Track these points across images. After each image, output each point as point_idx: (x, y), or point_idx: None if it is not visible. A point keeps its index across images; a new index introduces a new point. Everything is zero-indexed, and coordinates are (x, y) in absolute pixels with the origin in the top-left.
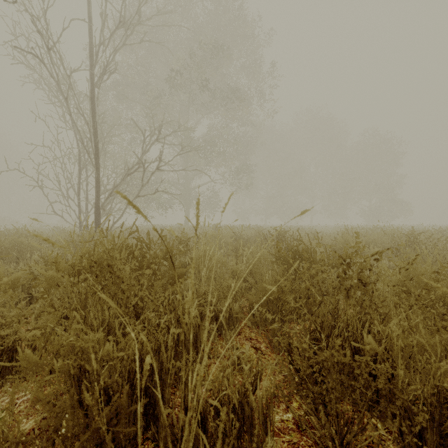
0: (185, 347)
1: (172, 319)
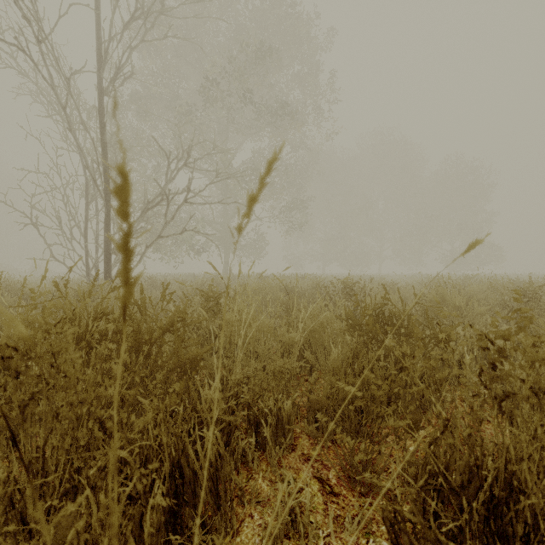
0: (195, 498)
1: (172, 448)
